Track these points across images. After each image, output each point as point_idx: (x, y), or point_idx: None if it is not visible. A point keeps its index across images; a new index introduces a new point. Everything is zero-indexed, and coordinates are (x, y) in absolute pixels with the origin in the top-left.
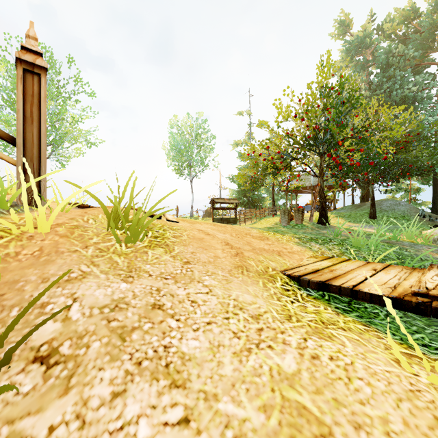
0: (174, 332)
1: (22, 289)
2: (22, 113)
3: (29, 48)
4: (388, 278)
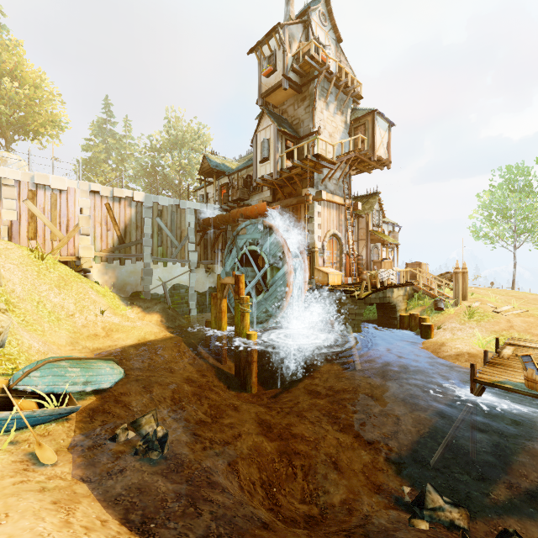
0: (458, 332)
1: (445, 322)
2: (454, 284)
3: (456, 268)
4: (531, 345)
